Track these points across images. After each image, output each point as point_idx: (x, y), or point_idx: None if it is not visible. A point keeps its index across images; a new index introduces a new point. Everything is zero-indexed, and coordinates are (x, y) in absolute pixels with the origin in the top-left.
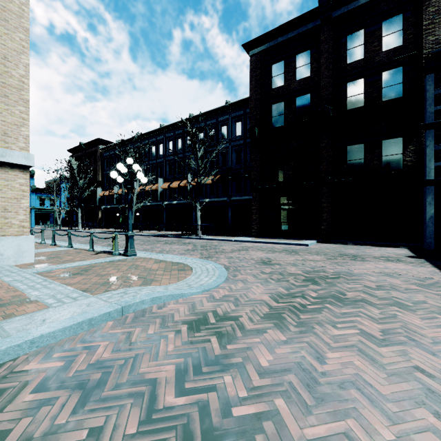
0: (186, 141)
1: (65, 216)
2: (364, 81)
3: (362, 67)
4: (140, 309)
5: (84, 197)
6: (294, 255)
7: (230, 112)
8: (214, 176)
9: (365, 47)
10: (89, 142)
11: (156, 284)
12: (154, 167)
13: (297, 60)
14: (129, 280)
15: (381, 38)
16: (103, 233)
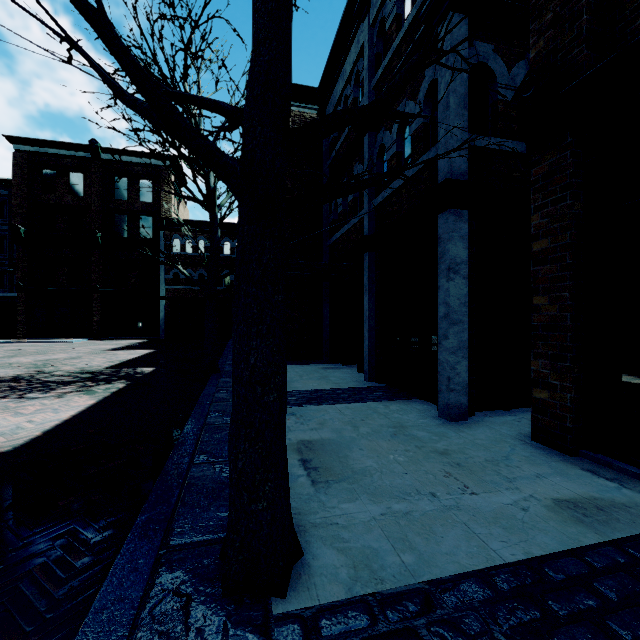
0: None
1: None
2: (128, 218)
3: (126, 207)
4: None
5: None
6: (47, 346)
7: None
8: None
9: (128, 193)
10: None
11: None
12: None
13: (71, 177)
14: None
15: (139, 191)
16: None
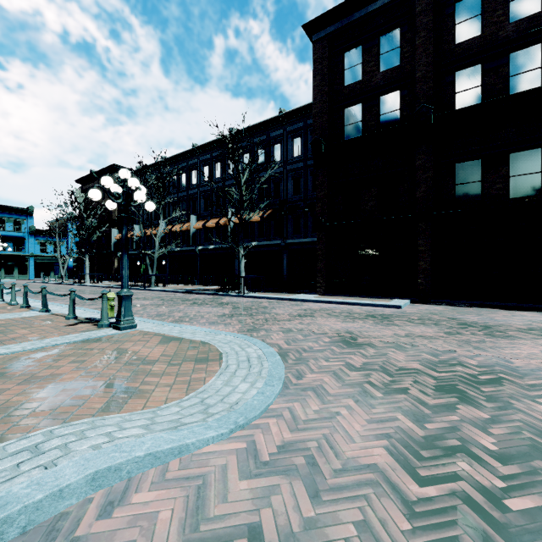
0: (226, 166)
1: (73, 266)
2: (482, 68)
3: (479, 48)
4: (51, 514)
5: (96, 241)
6: (388, 325)
7: (285, 125)
8: (264, 212)
9: (483, 19)
10: (103, 169)
11: (137, 406)
12: (185, 200)
13: (381, 44)
14: (85, 393)
15: (508, 3)
16: (114, 288)
